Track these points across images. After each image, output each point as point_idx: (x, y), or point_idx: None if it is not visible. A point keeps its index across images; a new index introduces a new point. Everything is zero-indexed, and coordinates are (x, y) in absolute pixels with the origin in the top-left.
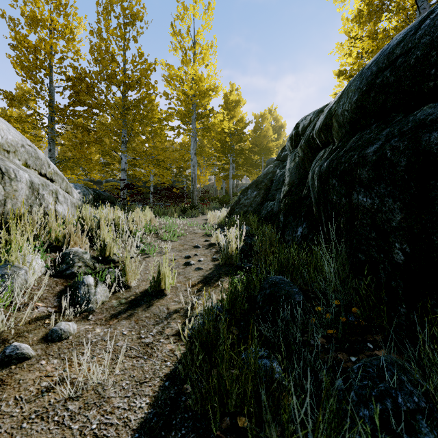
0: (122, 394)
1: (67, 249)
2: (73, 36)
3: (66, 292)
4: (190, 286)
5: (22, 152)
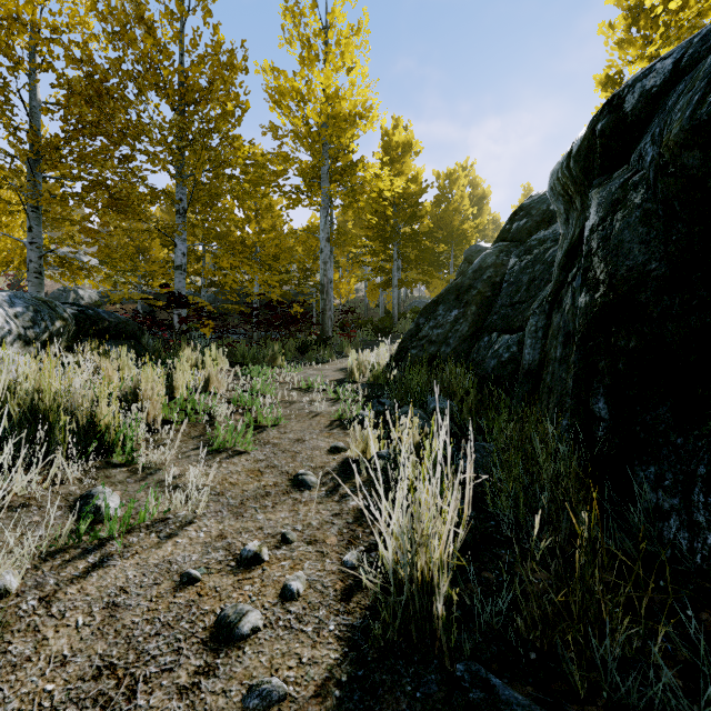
0: None
1: None
2: None
3: None
4: None
5: None
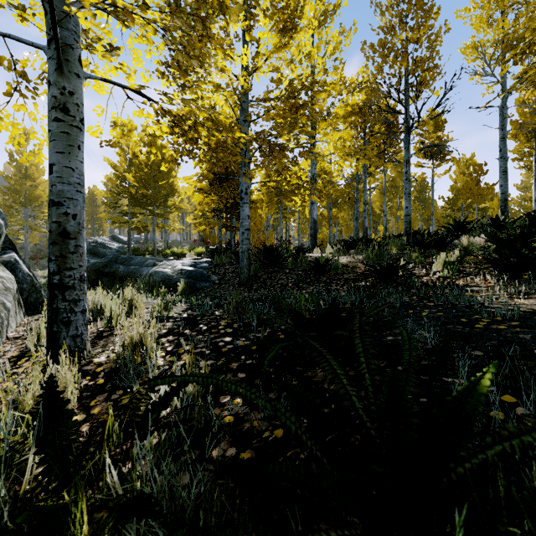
0: None
1: None
2: None
3: None
4: None
5: None
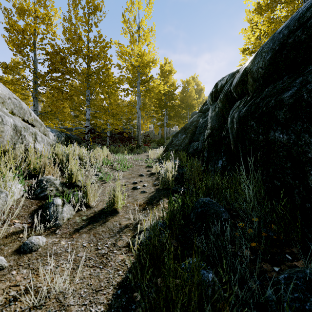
0: (80, 302)
1: (42, 177)
2: (51, 22)
3: (39, 211)
4: (137, 206)
5: (9, 103)
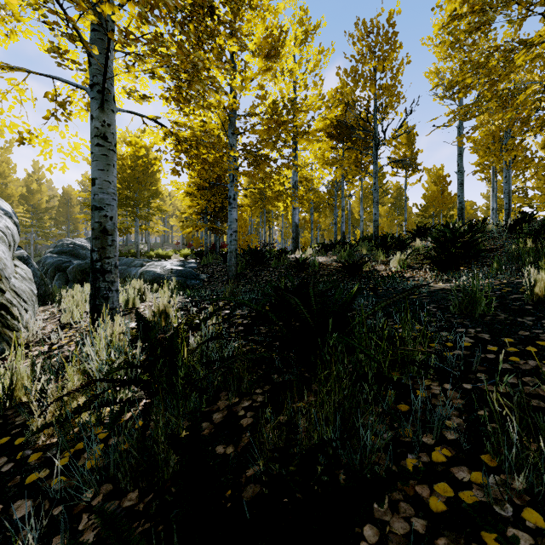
0: None
1: None
2: None
3: None
4: None
5: None
